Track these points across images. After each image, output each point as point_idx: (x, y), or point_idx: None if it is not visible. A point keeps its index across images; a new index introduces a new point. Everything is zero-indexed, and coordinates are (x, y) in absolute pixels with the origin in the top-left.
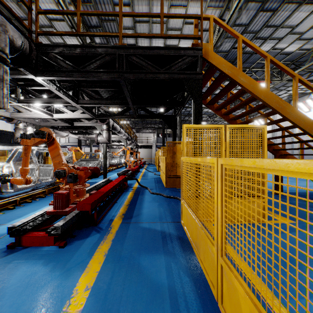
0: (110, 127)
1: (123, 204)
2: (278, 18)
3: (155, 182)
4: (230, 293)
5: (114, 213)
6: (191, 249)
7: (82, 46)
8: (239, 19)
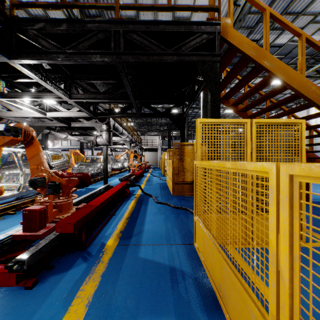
0: (111, 128)
1: (123, 216)
2: (299, 4)
3: (161, 188)
4: None
5: (110, 231)
6: (213, 293)
7: (68, 20)
8: None
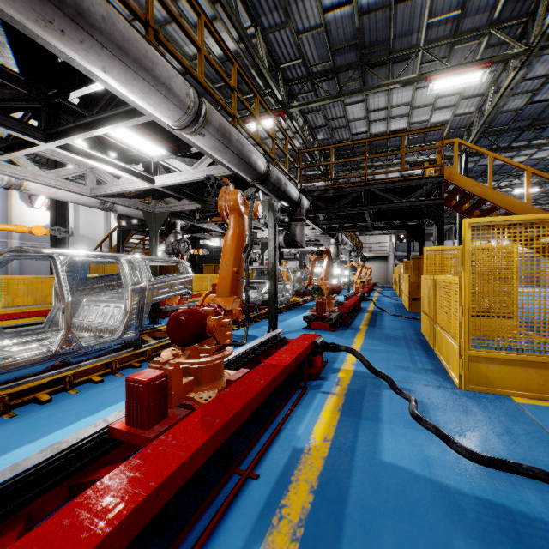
0: (339, 241)
1: (364, 319)
2: None
3: (395, 307)
4: (437, 339)
5: (358, 323)
6: (425, 340)
7: (334, 188)
8: (530, 72)
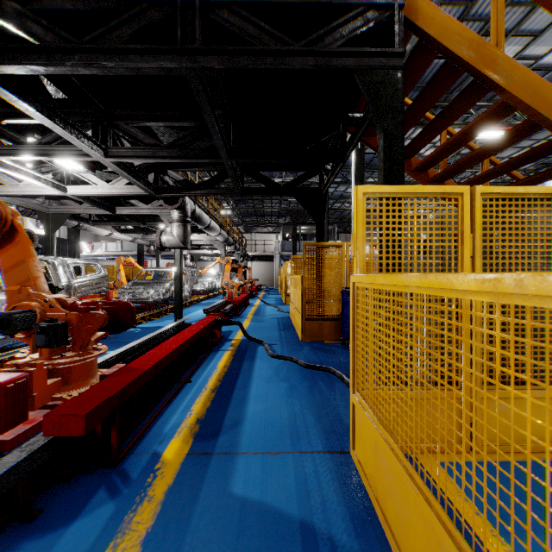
0: (188, 216)
1: (205, 386)
2: None
3: (280, 327)
4: None
5: (177, 418)
6: None
7: None
8: None
